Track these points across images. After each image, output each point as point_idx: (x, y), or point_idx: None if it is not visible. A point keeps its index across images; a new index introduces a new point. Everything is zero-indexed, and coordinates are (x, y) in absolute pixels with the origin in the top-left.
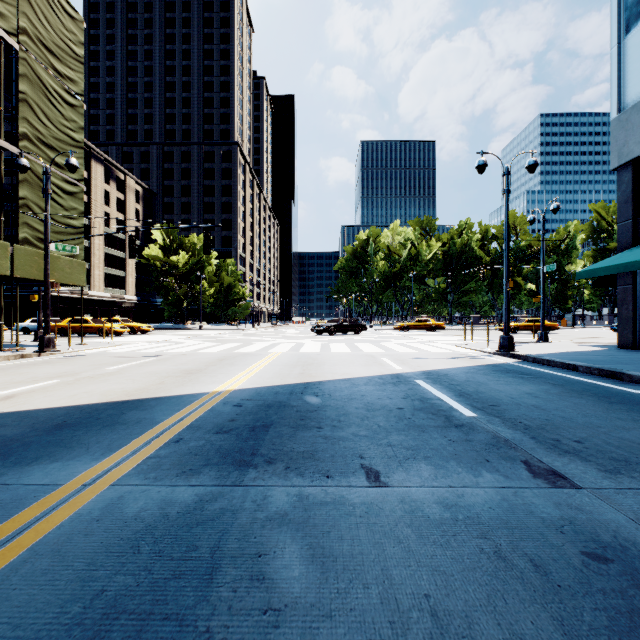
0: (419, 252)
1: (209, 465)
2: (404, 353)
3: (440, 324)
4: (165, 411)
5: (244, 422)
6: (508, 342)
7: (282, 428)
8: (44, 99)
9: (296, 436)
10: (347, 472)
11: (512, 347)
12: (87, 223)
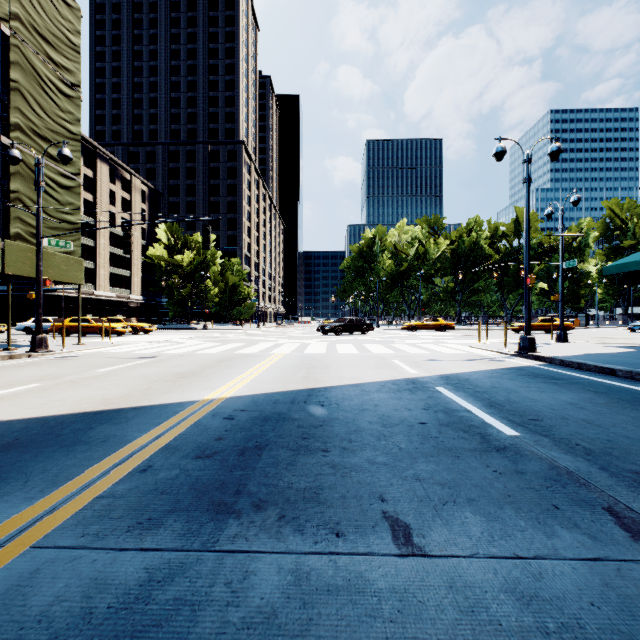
0: (427, 251)
1: (176, 511)
2: (416, 354)
3: (449, 324)
4: (141, 425)
5: (233, 442)
6: (529, 343)
7: (279, 451)
8: (38, 89)
9: (296, 463)
10: (364, 526)
11: (533, 348)
12: (93, 223)
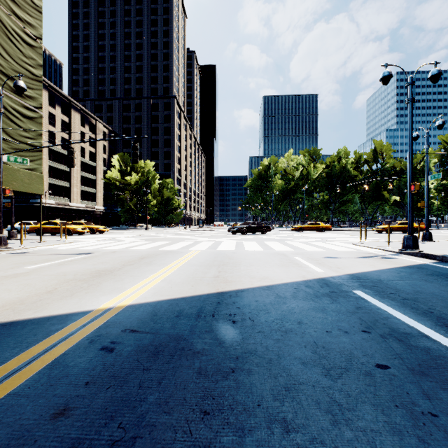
0: (308, 173)
1: None
2: (312, 251)
3: (328, 226)
4: None
5: (78, 425)
6: (413, 242)
7: None
8: (4, 37)
9: None
10: None
11: (417, 246)
12: None
